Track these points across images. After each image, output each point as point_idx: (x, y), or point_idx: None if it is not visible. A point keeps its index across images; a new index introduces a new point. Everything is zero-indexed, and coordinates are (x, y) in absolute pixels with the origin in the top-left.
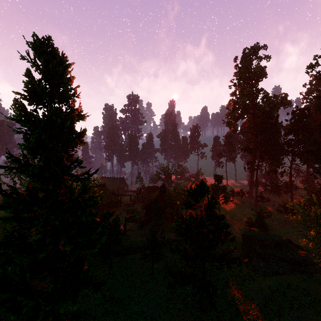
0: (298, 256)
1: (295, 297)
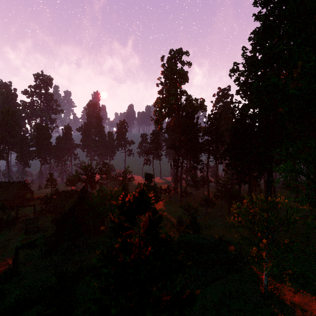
0: (231, 255)
1: (239, 309)
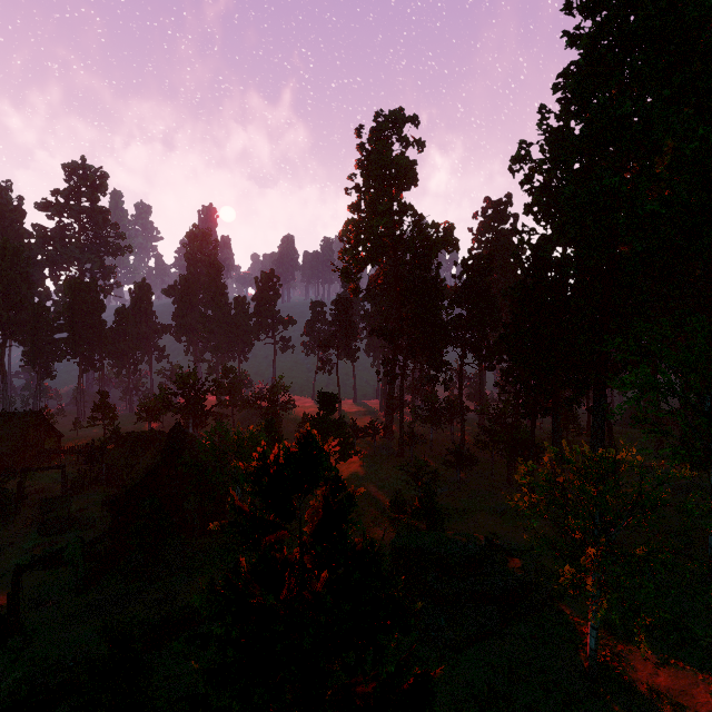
0: (513, 579)
1: (532, 707)
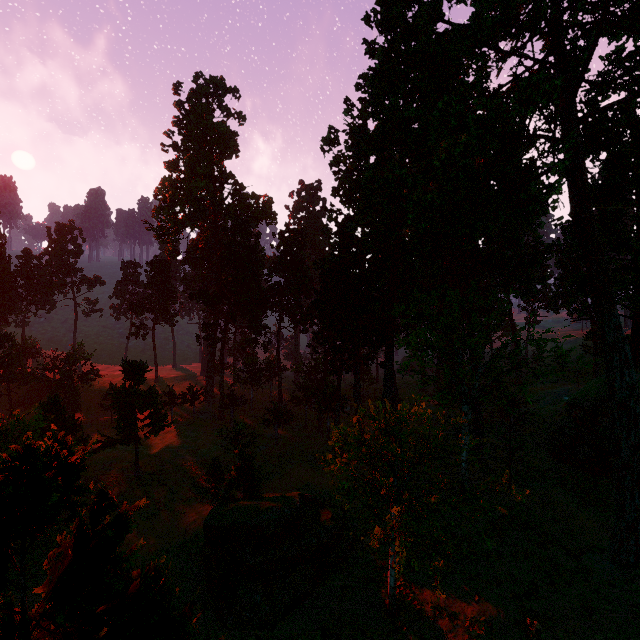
0: (325, 532)
1: None
